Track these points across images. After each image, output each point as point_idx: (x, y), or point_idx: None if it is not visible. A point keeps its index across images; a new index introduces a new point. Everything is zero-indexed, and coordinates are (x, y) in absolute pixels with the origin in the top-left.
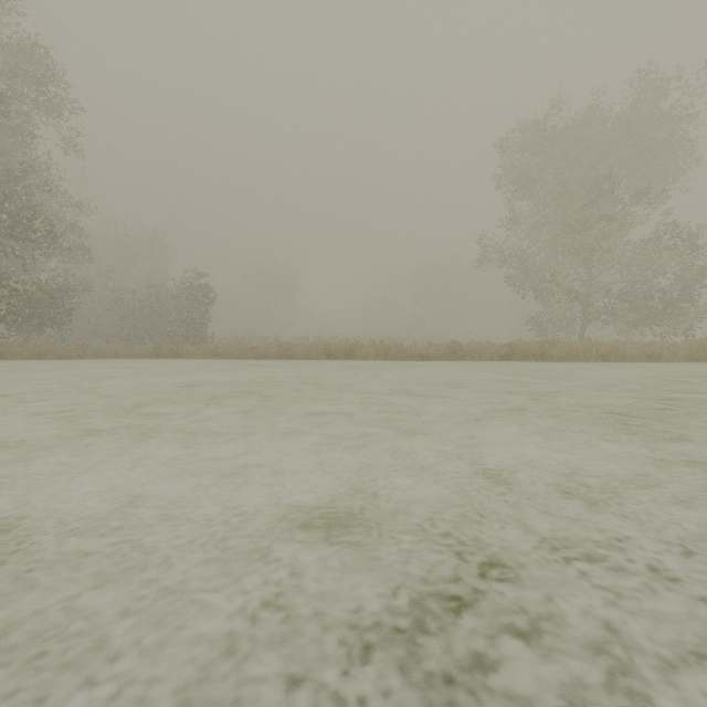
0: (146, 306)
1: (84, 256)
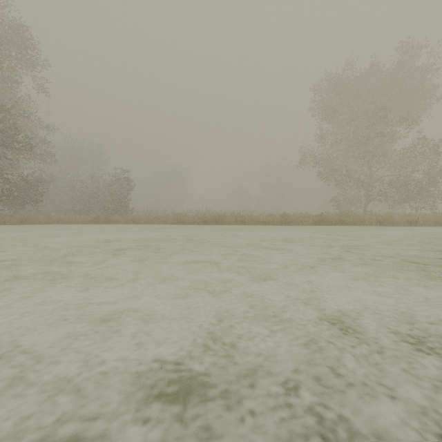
0: (90, 191)
1: (51, 159)
